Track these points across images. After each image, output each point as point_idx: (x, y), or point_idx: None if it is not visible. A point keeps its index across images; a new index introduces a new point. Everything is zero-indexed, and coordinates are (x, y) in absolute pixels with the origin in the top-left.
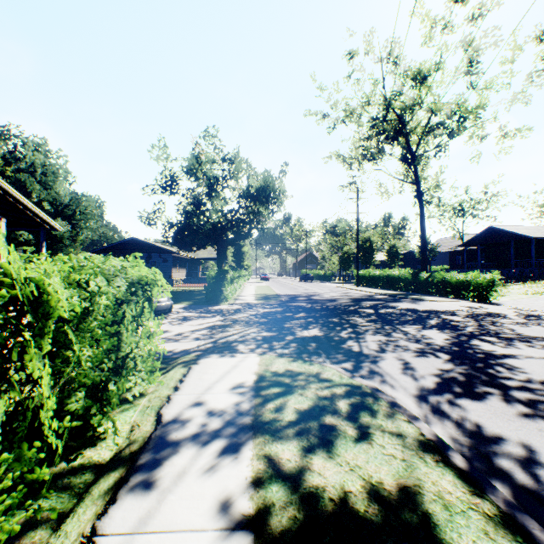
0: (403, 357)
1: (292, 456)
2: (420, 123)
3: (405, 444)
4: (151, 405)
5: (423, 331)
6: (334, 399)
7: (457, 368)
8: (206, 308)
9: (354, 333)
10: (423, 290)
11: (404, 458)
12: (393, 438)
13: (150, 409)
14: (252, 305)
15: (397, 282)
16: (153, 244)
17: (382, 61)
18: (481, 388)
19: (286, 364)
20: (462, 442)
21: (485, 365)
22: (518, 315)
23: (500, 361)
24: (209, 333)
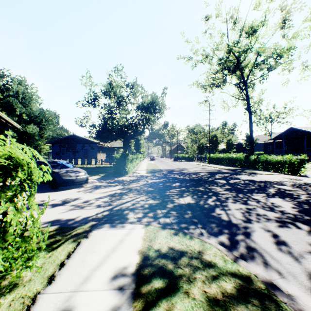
0: (269, 228)
1: None
2: (250, 62)
3: None
4: None
5: (270, 199)
6: (228, 306)
7: None
8: (113, 179)
9: (218, 201)
10: (252, 166)
11: None
12: None
13: None
14: (144, 177)
15: (235, 161)
16: (85, 138)
17: (227, 22)
18: None
19: (168, 238)
20: None
21: None
22: None
23: None
24: (109, 200)
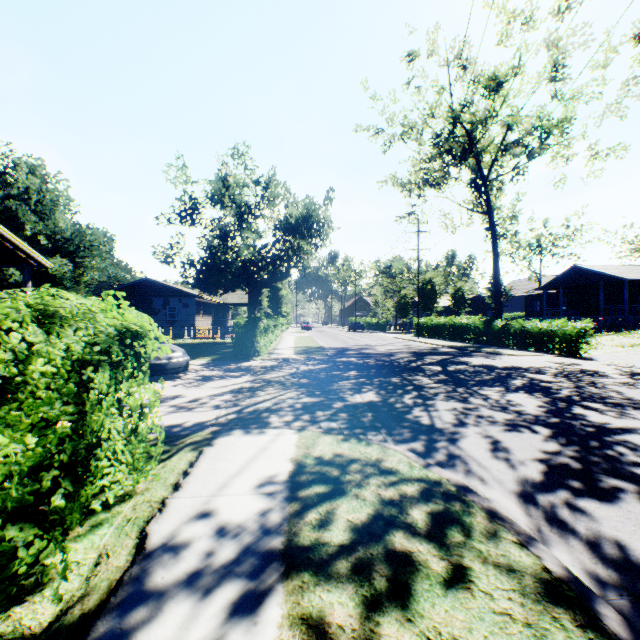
0: (489, 433)
1: (347, 620)
2: (493, 141)
3: (524, 591)
4: (134, 517)
5: (508, 396)
6: (405, 504)
7: (565, 449)
8: (232, 364)
9: (420, 398)
10: (498, 341)
11: (528, 621)
12: (504, 577)
13: (131, 524)
14: (291, 361)
15: (465, 332)
16: (171, 286)
17: (449, 65)
18: (606, 482)
19: (333, 445)
20: (606, 579)
21: (602, 445)
22: (620, 373)
23: (619, 438)
24: (233, 399)
